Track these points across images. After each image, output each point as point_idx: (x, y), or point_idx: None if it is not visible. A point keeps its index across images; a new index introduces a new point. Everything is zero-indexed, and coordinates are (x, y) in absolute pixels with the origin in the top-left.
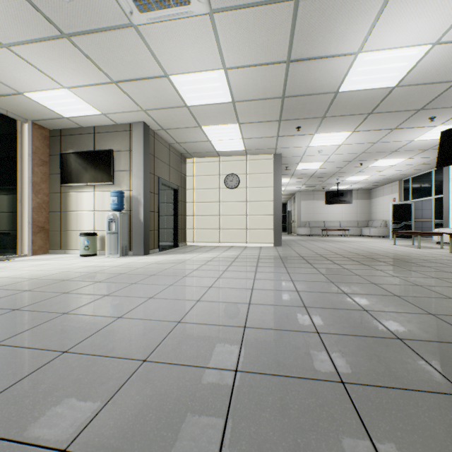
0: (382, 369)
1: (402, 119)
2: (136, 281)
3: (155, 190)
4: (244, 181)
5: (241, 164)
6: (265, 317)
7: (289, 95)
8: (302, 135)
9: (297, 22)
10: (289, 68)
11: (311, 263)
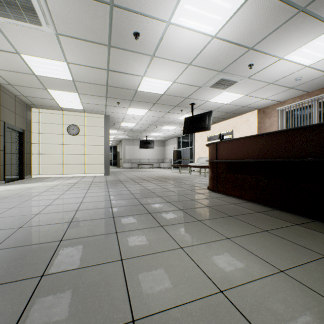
0: (129, 212)
1: (170, 109)
2: None
3: (1, 132)
4: (83, 131)
5: (81, 119)
6: (88, 206)
7: (110, 85)
8: (121, 107)
9: (111, 55)
10: (109, 73)
11: (124, 183)
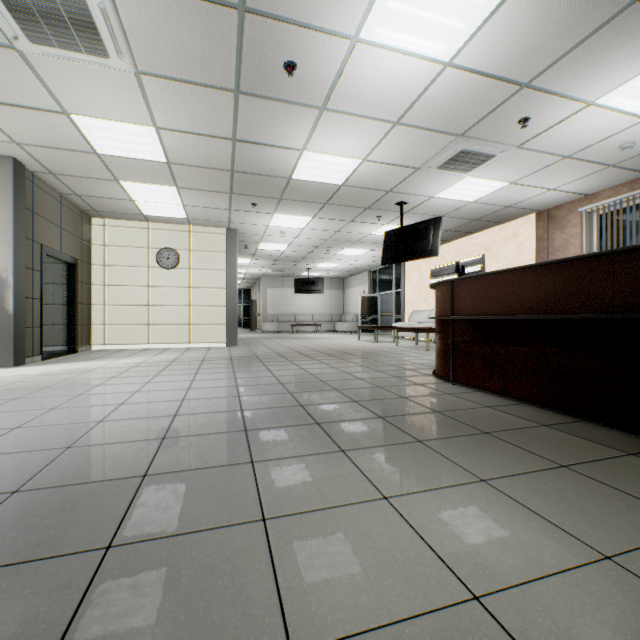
0: (277, 421)
1: (356, 214)
2: (20, 396)
3: (36, 264)
4: (187, 260)
5: (183, 237)
6: (197, 407)
7: (239, 171)
8: (260, 212)
9: (240, 110)
10: (236, 145)
11: (264, 361)
